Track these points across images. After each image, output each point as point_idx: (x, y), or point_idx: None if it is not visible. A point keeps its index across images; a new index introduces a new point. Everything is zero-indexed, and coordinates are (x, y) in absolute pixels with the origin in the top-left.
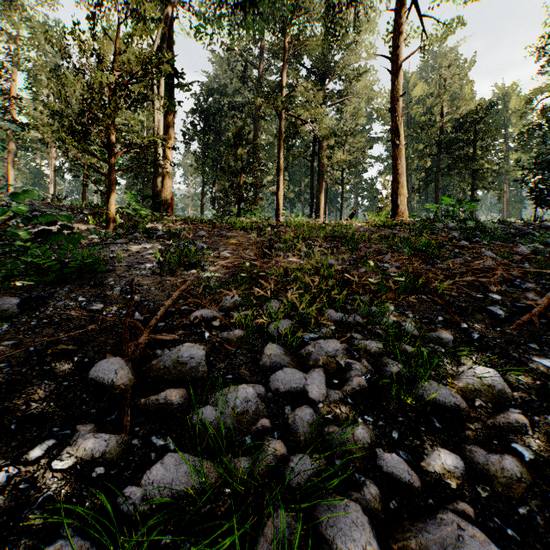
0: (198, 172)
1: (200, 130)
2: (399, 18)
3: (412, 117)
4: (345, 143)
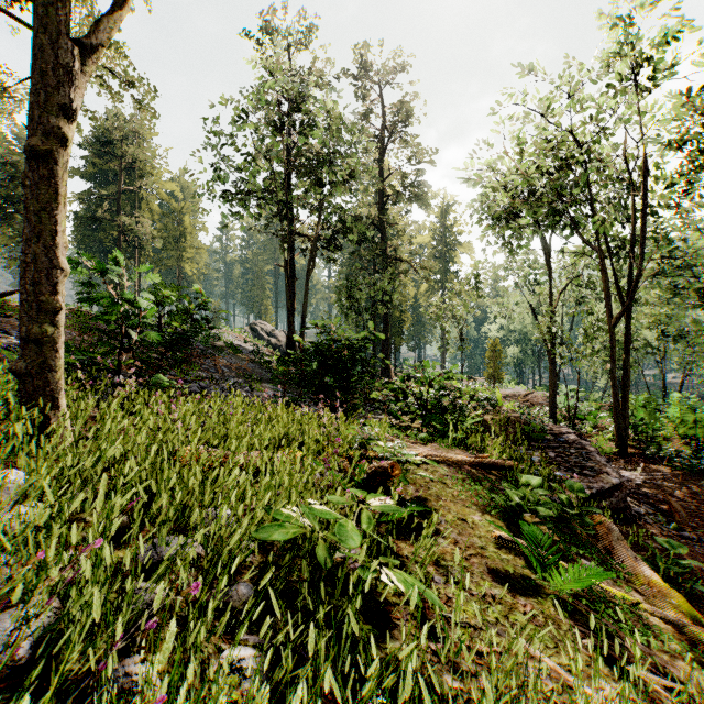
0: None
1: None
2: None
3: None
4: None
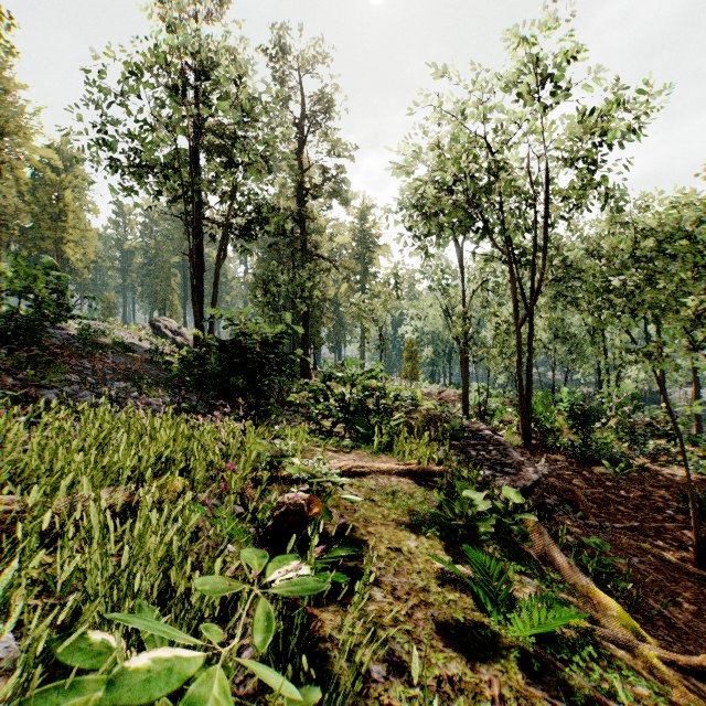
0: None
1: None
2: None
3: None
4: None
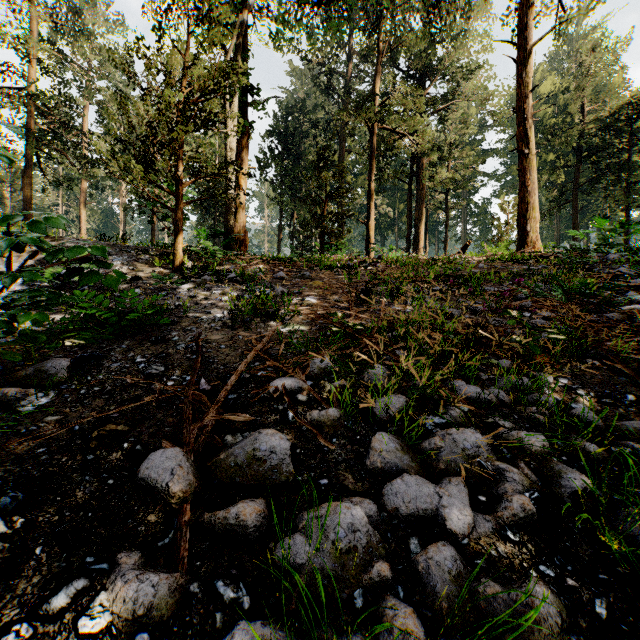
0: (275, 203)
1: (277, 154)
2: None
3: (539, 120)
4: (450, 159)
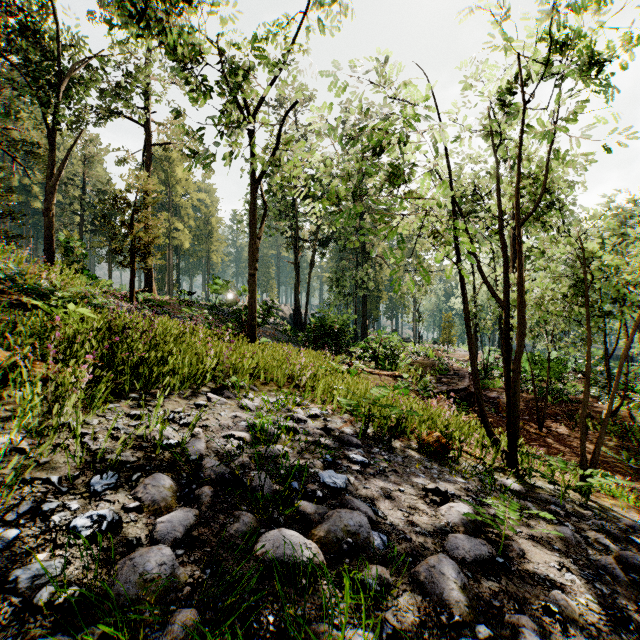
0: None
1: None
2: (150, 169)
3: None
4: None
